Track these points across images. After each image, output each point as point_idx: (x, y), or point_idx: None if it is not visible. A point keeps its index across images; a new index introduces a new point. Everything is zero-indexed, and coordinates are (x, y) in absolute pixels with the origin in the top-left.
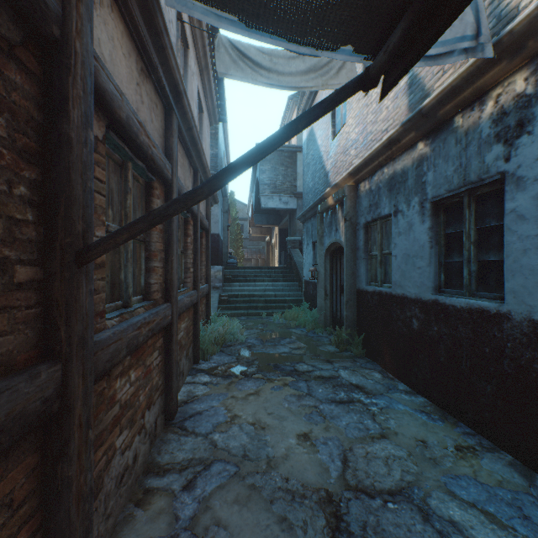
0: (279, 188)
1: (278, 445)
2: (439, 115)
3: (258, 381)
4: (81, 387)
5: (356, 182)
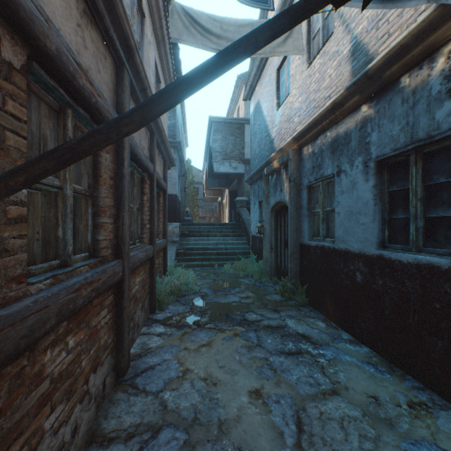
0: (229, 155)
1: (230, 405)
2: (385, 76)
3: (210, 331)
4: None
5: (300, 147)
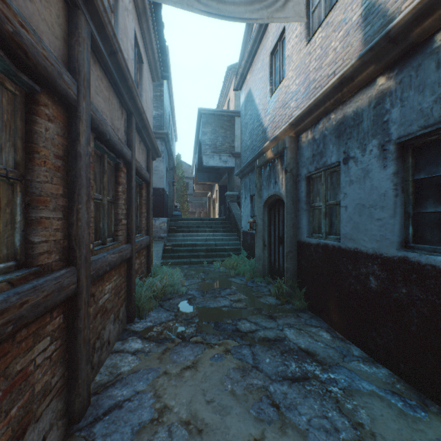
0: (219, 148)
1: None
2: (413, 36)
3: (196, 347)
4: None
5: (297, 133)
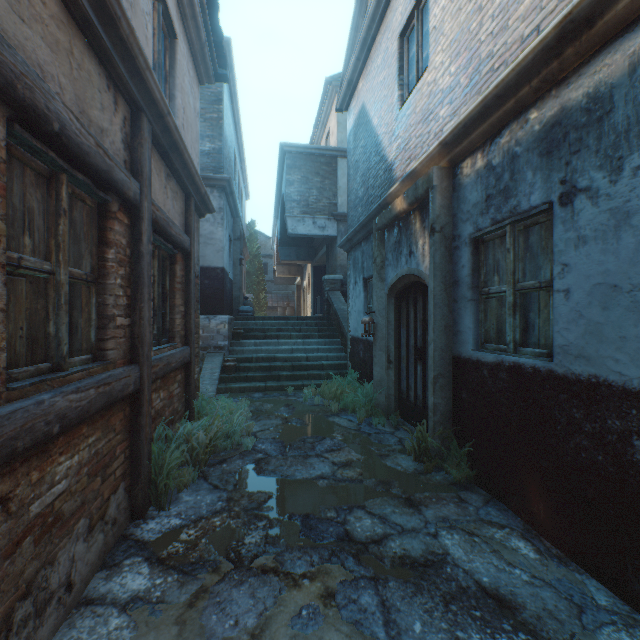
0: (313, 207)
1: None
2: None
3: (263, 585)
4: None
5: (454, 161)
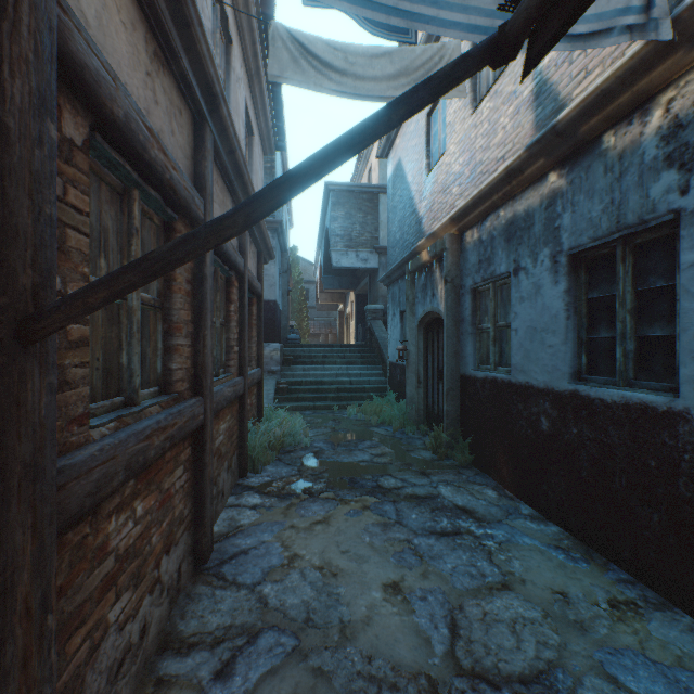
0: (356, 241)
1: (356, 602)
2: (580, 133)
3: (328, 502)
4: (30, 548)
5: (461, 231)
